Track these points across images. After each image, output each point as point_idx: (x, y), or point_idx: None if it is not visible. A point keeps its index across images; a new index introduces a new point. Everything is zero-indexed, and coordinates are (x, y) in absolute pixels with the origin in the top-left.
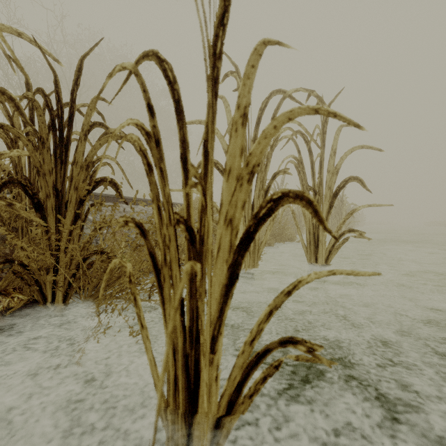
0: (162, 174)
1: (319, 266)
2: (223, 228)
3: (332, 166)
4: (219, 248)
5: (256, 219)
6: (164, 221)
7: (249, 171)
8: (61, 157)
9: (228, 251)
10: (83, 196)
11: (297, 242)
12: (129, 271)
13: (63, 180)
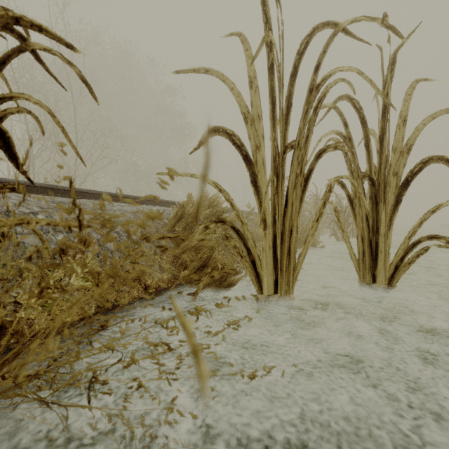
0: None
1: (378, 288)
2: None
3: (401, 142)
4: None
5: None
6: None
7: None
8: None
9: None
10: None
11: (321, 247)
12: None
13: None
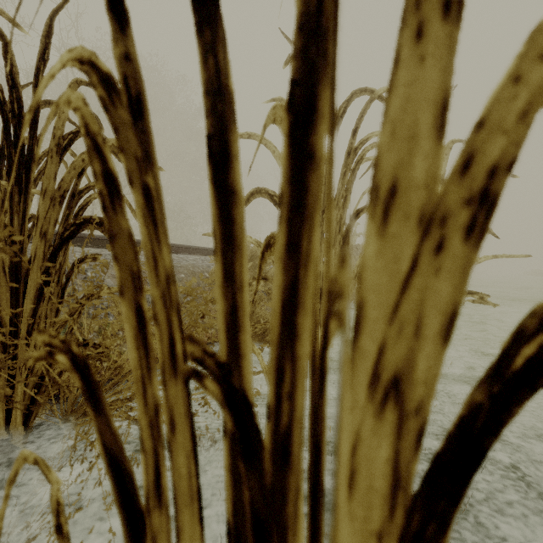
0: (147, 206)
1: None
2: (364, 411)
3: None
4: (350, 483)
5: (496, 378)
6: (153, 360)
7: (471, 189)
8: (20, 183)
9: (384, 500)
10: (56, 247)
11: None
12: (56, 495)
13: (23, 222)
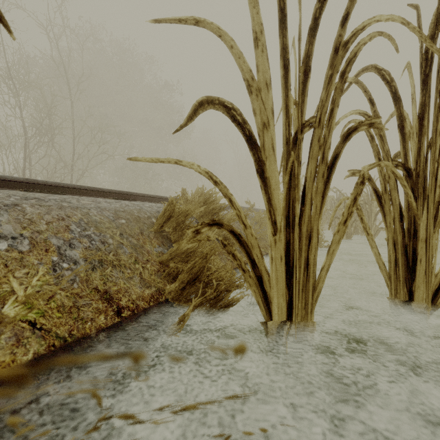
0: None
1: (417, 307)
2: None
3: None
4: None
5: None
6: None
7: None
8: None
9: None
10: None
11: (326, 246)
12: None
13: None
